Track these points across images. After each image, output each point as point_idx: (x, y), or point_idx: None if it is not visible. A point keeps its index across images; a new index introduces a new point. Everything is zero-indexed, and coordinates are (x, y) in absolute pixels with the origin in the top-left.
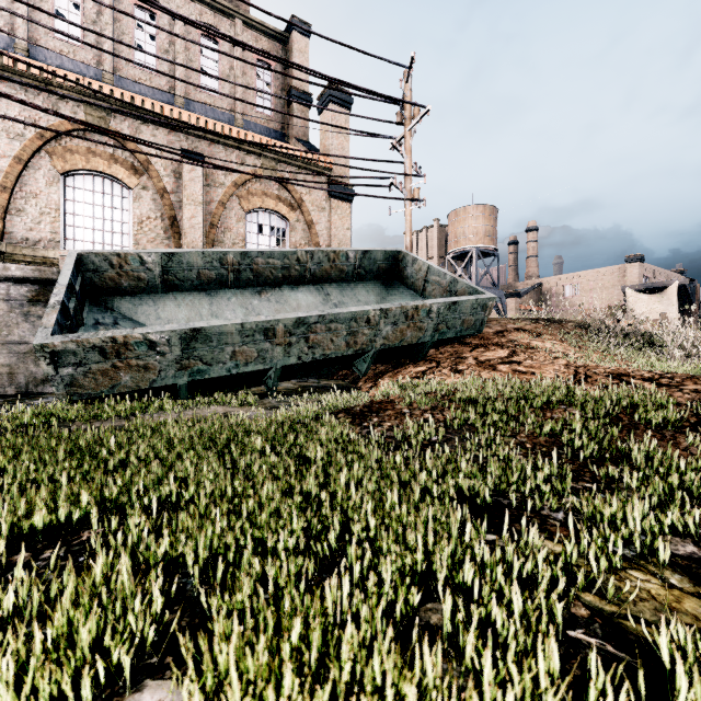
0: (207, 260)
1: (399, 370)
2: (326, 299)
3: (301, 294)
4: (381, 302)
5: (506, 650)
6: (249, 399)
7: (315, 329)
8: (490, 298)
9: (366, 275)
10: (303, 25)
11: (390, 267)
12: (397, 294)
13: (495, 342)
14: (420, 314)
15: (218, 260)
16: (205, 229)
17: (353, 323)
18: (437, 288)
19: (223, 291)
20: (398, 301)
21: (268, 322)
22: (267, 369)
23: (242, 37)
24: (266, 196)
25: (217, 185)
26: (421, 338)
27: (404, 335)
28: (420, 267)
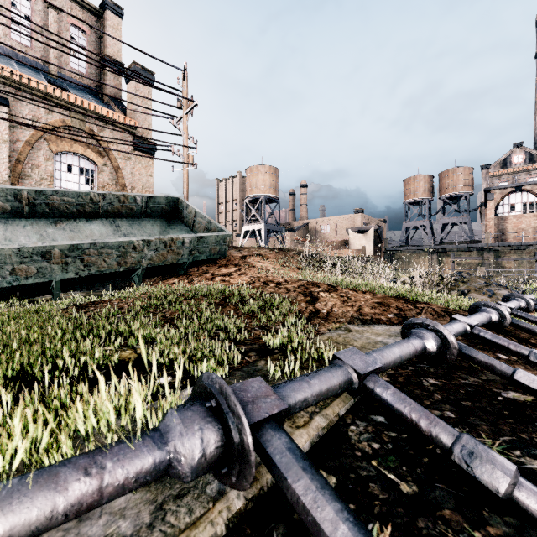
0: (1, 194)
1: (163, 281)
2: (117, 230)
3: (95, 225)
4: (163, 234)
5: (32, 371)
6: (15, 302)
7: (89, 252)
8: (228, 235)
9: (152, 213)
10: (116, 7)
11: (172, 209)
12: (175, 228)
13: (235, 263)
14: (176, 244)
15: (12, 195)
16: (10, 164)
17: (122, 249)
18: (201, 226)
19: (19, 220)
20: (175, 234)
21: (44, 247)
22: (48, 282)
23: (56, 2)
24: (75, 142)
25: (24, 127)
26: (180, 260)
27: (166, 258)
28: (191, 211)
